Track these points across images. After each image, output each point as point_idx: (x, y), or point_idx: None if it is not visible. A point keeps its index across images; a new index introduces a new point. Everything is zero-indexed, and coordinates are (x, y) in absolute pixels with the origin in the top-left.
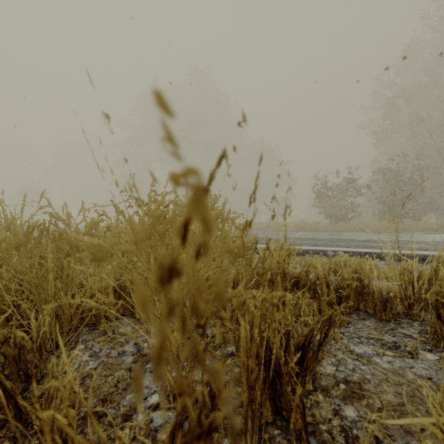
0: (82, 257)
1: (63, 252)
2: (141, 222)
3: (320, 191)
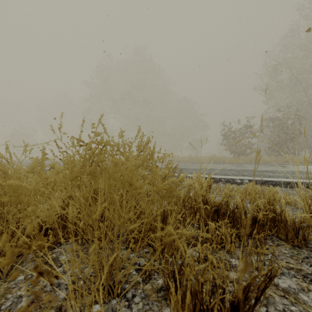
0: (2, 200)
1: (9, 187)
2: (71, 162)
3: (226, 134)
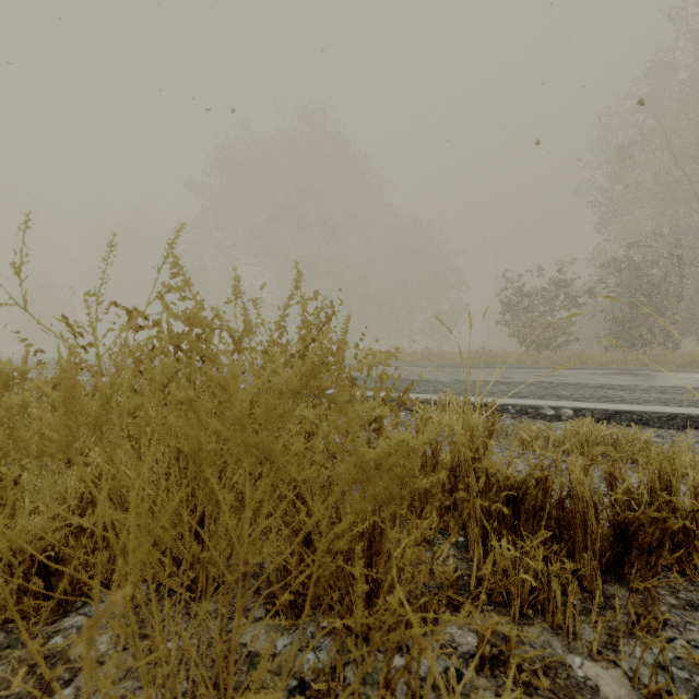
0: None
1: None
2: (67, 382)
3: (510, 301)
